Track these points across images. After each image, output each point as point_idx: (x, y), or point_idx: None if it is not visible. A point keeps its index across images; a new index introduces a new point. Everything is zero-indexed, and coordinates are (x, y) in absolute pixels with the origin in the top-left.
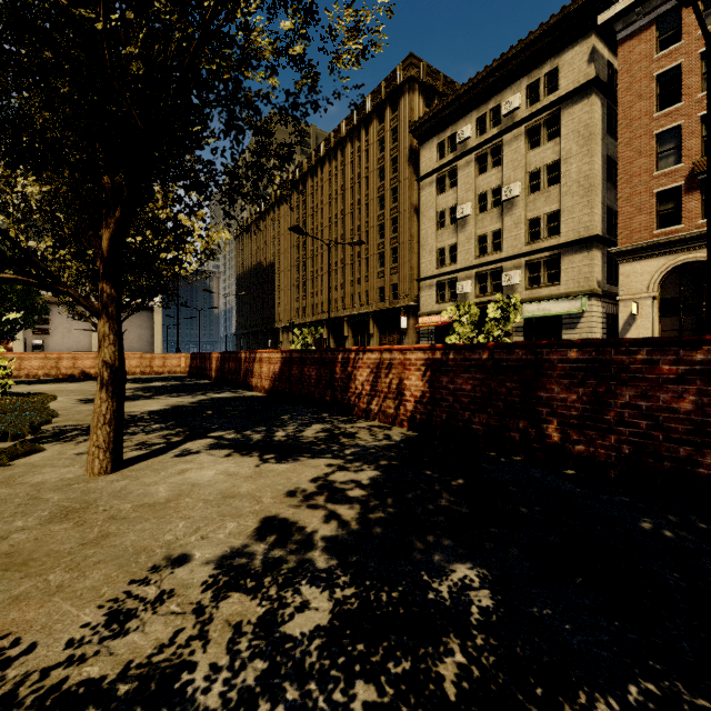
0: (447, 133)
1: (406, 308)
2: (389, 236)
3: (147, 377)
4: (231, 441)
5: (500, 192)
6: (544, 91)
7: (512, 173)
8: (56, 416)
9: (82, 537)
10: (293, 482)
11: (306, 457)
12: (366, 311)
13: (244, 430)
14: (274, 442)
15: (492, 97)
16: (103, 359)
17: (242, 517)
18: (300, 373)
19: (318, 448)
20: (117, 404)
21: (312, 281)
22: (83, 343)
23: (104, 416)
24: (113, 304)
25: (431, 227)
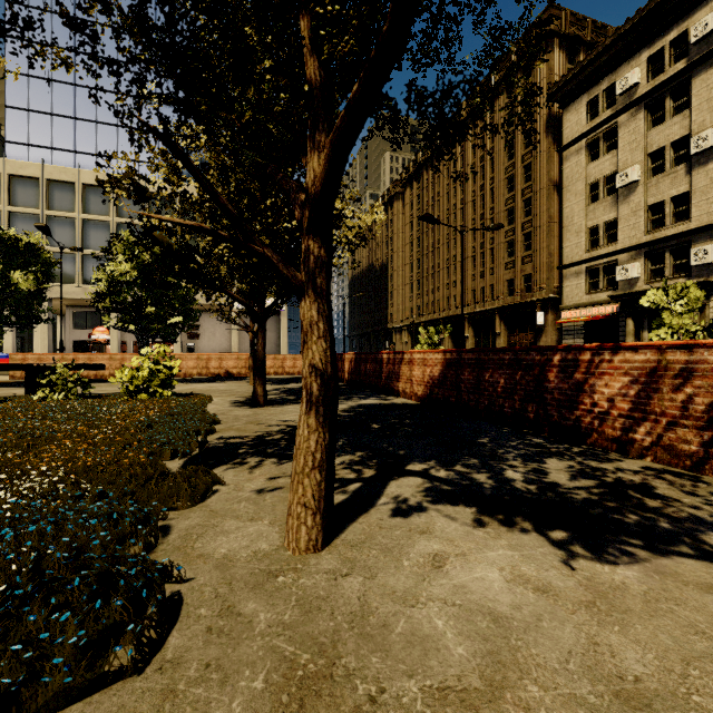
0: (601, 86)
1: (542, 301)
2: (520, 220)
3: (280, 377)
4: (452, 486)
5: (686, 145)
6: None
7: (708, 116)
8: (217, 422)
9: None
10: None
11: (638, 546)
12: (491, 307)
13: (450, 462)
14: (527, 495)
15: (674, 24)
16: (311, 361)
17: None
18: (476, 379)
19: (628, 520)
20: (328, 436)
21: (427, 279)
22: (224, 346)
23: (313, 454)
24: (322, 273)
25: (578, 203)
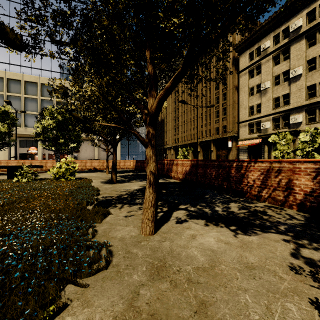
0: (255, 47)
1: (231, 137)
2: (221, 102)
3: (118, 170)
4: (196, 213)
5: (288, 73)
6: (319, 14)
7: (296, 62)
8: (99, 190)
9: (187, 302)
10: (281, 256)
11: (258, 230)
12: (209, 139)
13: (195, 205)
14: (223, 216)
15: (283, 23)
16: (150, 170)
17: (288, 296)
18: (204, 172)
19: (256, 223)
20: (156, 195)
21: (182, 126)
22: (91, 155)
23: (151, 202)
24: (154, 139)
25: (245, 95)
